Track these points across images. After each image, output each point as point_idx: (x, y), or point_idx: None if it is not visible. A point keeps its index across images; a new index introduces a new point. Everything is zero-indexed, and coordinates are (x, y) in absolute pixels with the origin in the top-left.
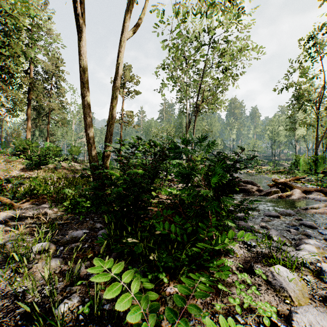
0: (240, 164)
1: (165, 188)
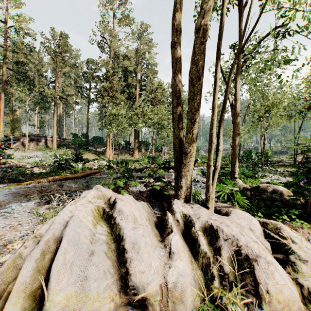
0: None
1: None
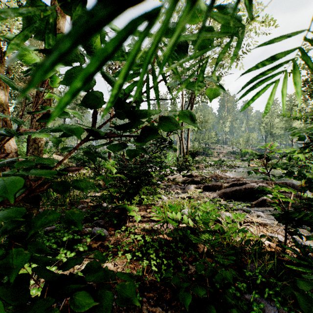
0: (236, 157)
1: (157, 194)
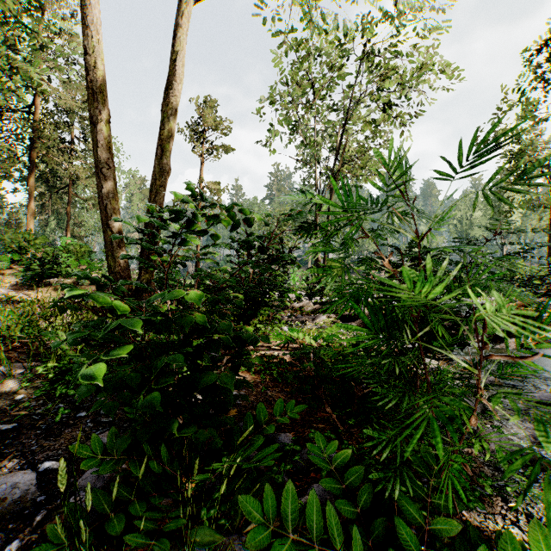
0: None
1: (278, 324)
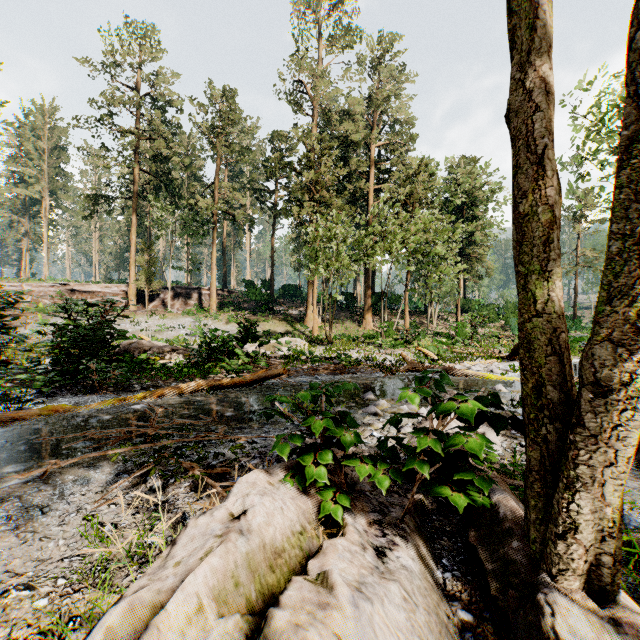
0: None
1: None
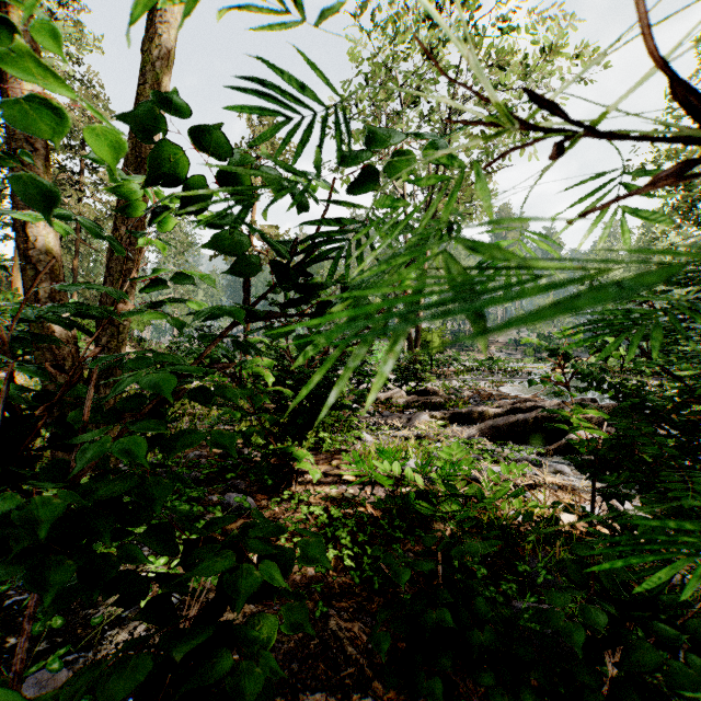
0: (526, 352)
1: (354, 431)
